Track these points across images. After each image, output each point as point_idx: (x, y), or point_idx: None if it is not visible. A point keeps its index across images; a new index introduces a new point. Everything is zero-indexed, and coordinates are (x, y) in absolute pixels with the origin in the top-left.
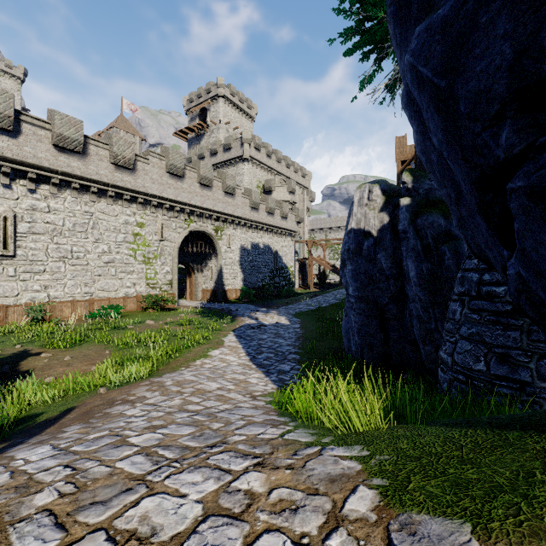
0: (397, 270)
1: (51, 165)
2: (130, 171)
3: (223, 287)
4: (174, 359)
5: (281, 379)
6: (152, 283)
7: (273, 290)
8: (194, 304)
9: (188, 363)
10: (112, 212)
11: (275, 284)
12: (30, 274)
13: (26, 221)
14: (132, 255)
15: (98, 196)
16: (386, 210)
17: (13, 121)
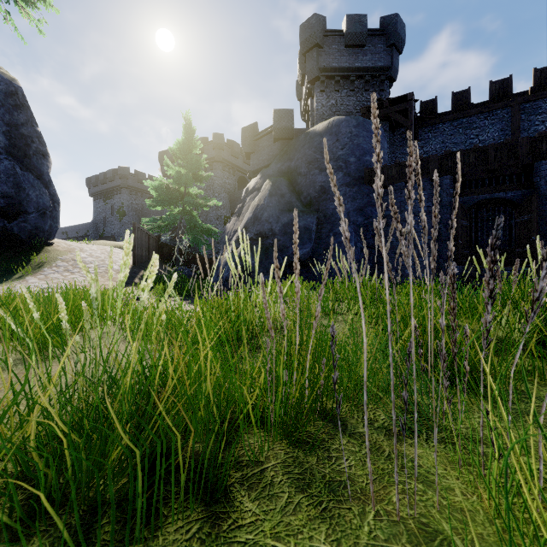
0: None
1: None
2: None
3: None
4: None
5: None
6: None
7: None
8: None
9: None
10: None
11: None
12: None
13: None
14: None
15: None
16: None
17: None
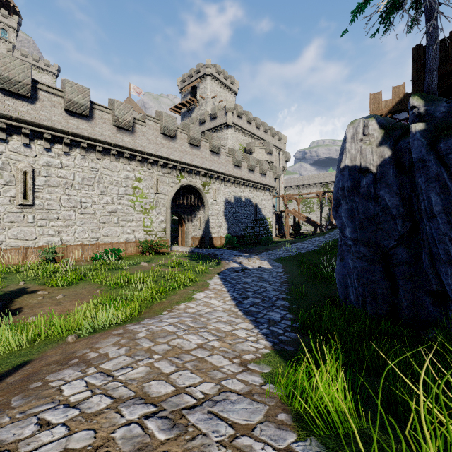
0: (406, 208)
1: (63, 127)
2: (130, 132)
3: (209, 235)
4: (158, 301)
5: (274, 332)
6: (148, 230)
7: (253, 238)
8: (184, 250)
9: (171, 306)
10: (114, 169)
11: (255, 233)
12: (46, 221)
13: (43, 175)
14: (132, 206)
15: (103, 154)
16: (386, 143)
17: (30, 89)
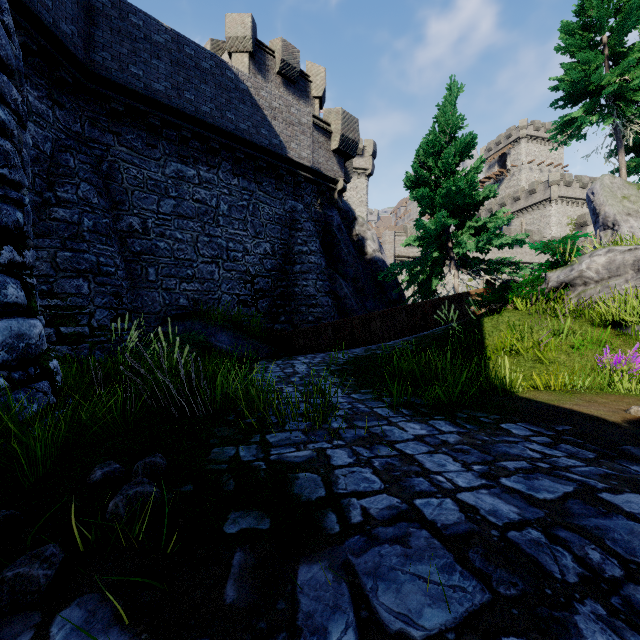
0: None
1: None
2: None
3: None
4: None
5: None
6: None
7: None
8: None
9: None
10: None
11: None
12: None
13: None
14: None
15: (448, 267)
16: None
17: None
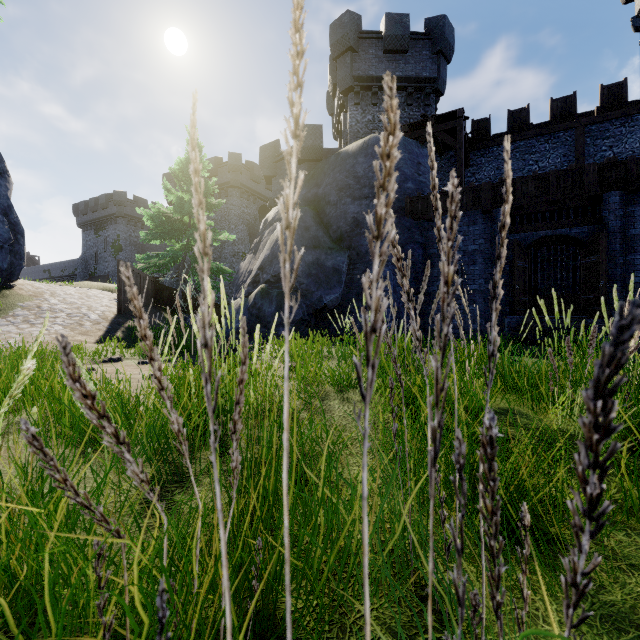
0: None
1: None
2: None
3: None
4: None
5: None
6: None
7: None
8: None
9: None
10: None
11: None
12: None
13: None
14: None
15: None
16: None
17: None
